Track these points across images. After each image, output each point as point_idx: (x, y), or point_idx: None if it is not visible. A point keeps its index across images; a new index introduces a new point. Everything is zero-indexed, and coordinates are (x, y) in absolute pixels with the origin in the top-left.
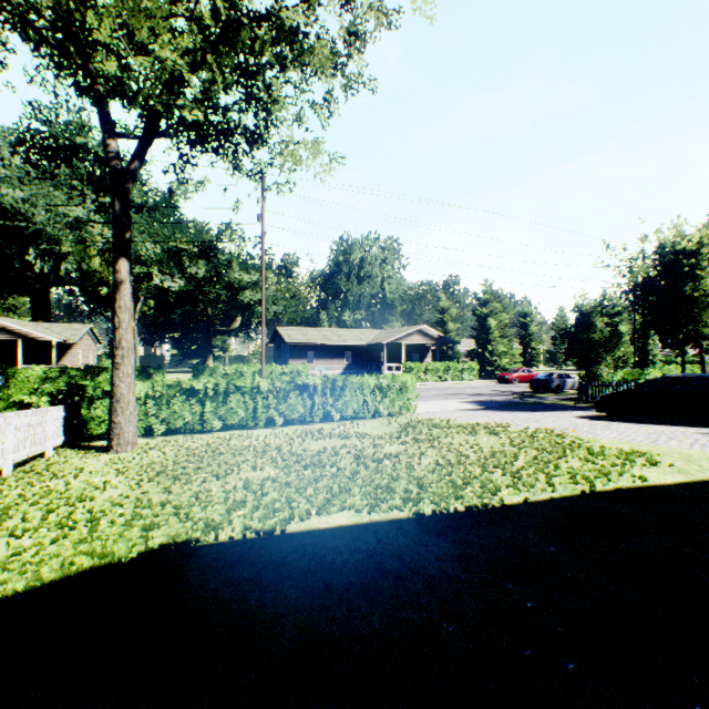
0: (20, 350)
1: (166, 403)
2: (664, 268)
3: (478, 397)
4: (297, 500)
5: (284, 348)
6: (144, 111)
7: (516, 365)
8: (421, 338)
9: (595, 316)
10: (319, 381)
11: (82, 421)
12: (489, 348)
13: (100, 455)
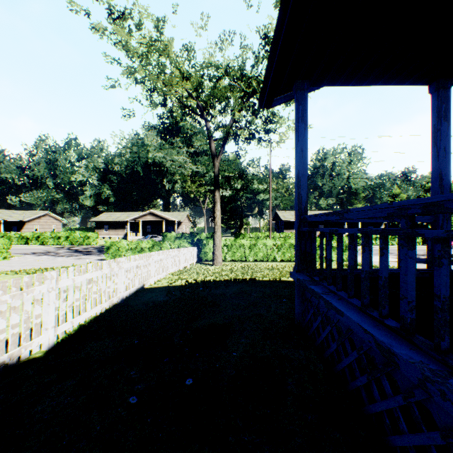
0: (164, 225)
1: (230, 248)
2: None
3: None
4: (284, 275)
5: (280, 223)
6: (226, 135)
7: None
8: None
9: None
10: None
11: (201, 253)
12: None
13: (210, 266)
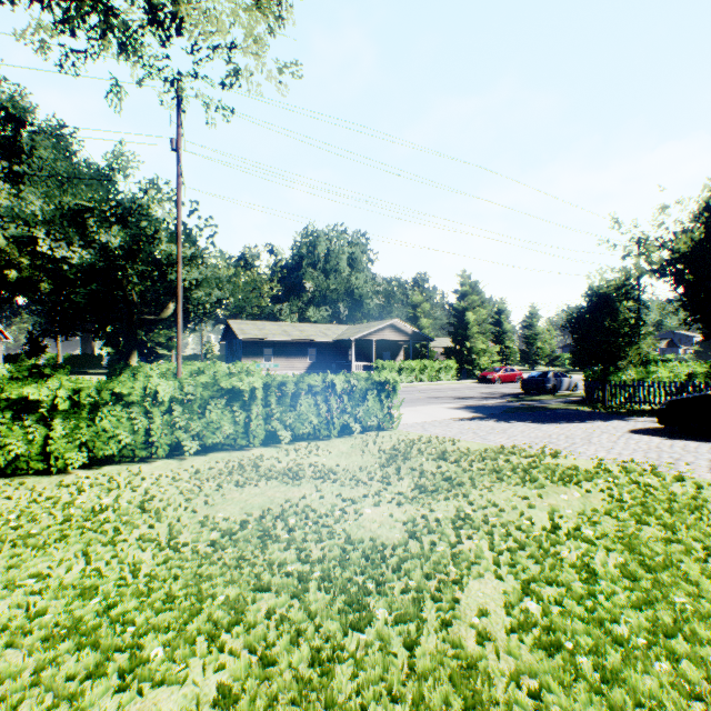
0: None
1: None
2: None
3: (467, 400)
4: None
5: (236, 345)
6: None
7: (496, 363)
8: (394, 334)
9: (617, 299)
10: (259, 383)
11: None
12: (467, 345)
13: None
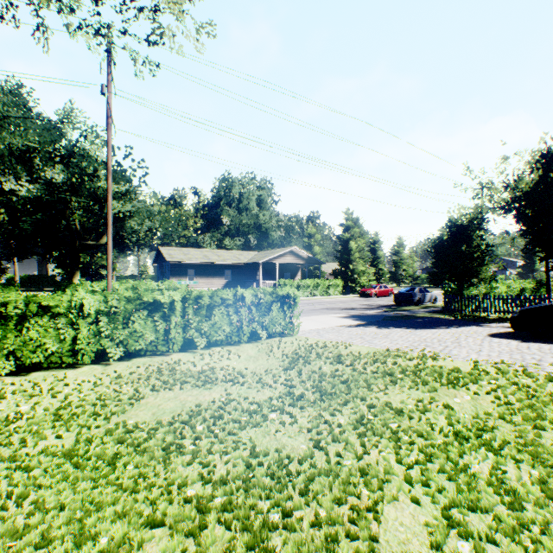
0: None
1: None
2: (550, 177)
3: (352, 311)
4: None
5: (165, 267)
6: None
7: (372, 282)
8: (293, 258)
9: (472, 229)
10: (178, 297)
11: None
12: (350, 267)
13: None
